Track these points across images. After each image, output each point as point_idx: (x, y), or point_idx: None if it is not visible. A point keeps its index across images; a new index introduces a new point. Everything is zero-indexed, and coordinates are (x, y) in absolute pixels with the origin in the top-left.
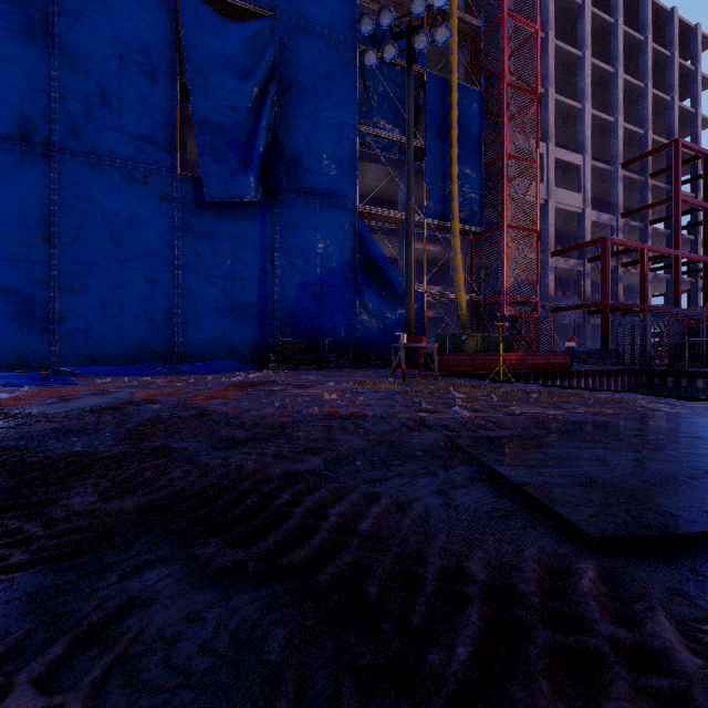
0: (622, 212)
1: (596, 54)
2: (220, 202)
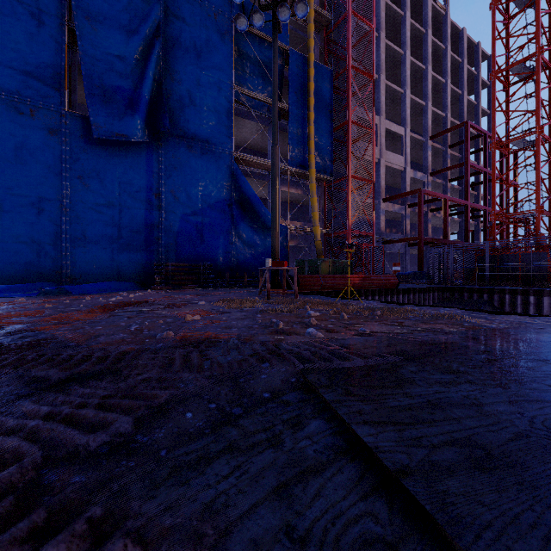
0: (430, 172)
1: (413, 55)
2: (108, 140)
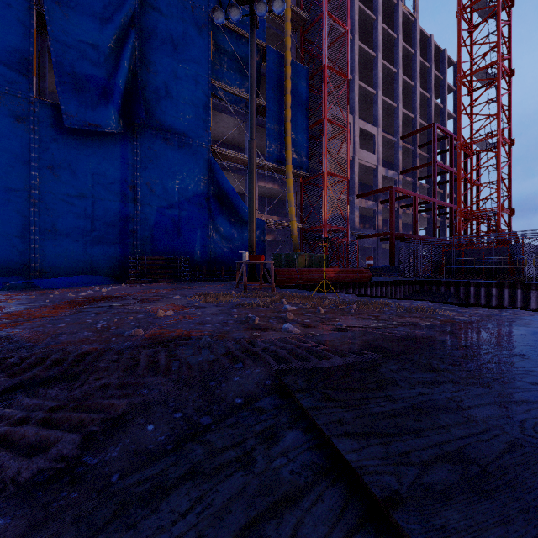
0: (401, 170)
1: (385, 58)
2: (80, 130)
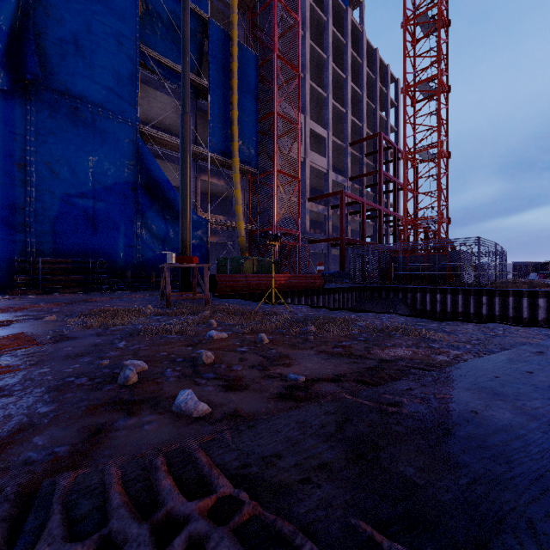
0: (350, 177)
1: (335, 64)
2: None
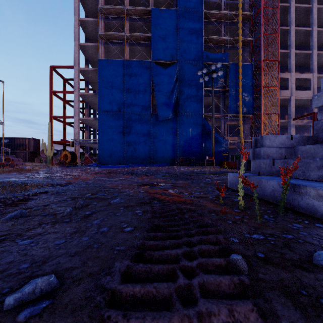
0: None
1: None
2: (162, 119)
